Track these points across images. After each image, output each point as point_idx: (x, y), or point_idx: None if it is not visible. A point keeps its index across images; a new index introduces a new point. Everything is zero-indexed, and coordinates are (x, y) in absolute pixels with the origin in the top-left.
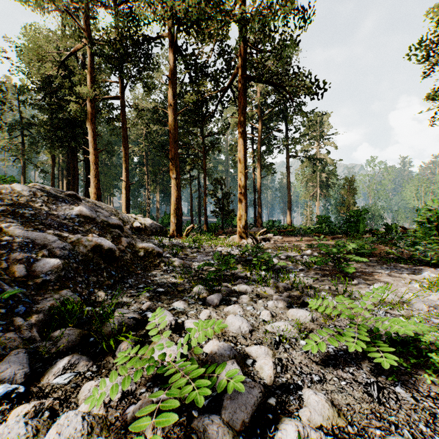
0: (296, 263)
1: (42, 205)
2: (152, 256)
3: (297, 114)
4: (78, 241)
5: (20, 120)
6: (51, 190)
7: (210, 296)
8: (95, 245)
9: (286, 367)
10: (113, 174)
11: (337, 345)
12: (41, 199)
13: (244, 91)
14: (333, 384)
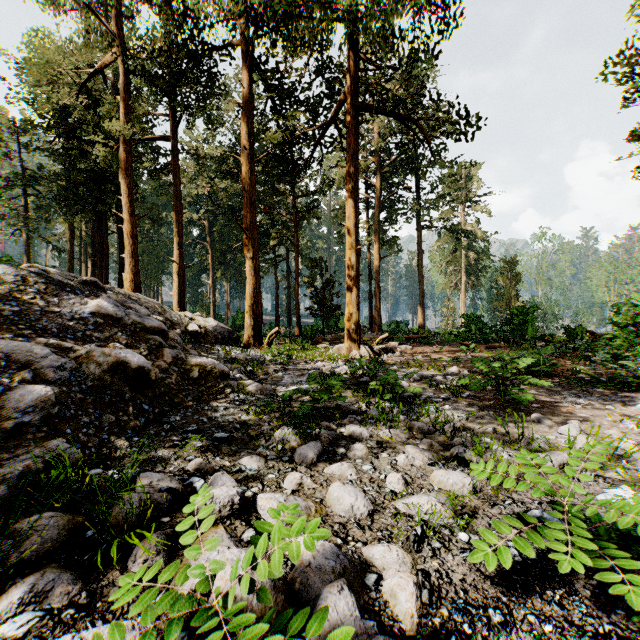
0: (437, 387)
1: (36, 297)
2: (212, 377)
3: (433, 164)
4: (88, 355)
5: (23, 172)
6: (57, 274)
7: (301, 447)
8: (114, 361)
9: (438, 590)
10: (162, 253)
11: (532, 552)
12: (35, 289)
13: (355, 127)
14: (529, 630)
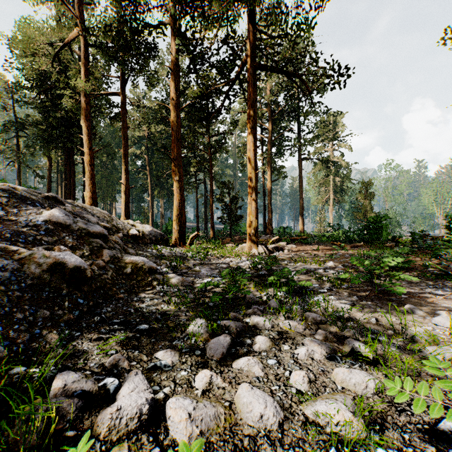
0: (320, 279)
1: None
2: (142, 272)
3: (310, 113)
4: (30, 257)
5: (15, 120)
6: (25, 191)
7: (212, 341)
8: (53, 262)
9: None
10: (115, 178)
11: None
12: None
13: (255, 82)
14: None
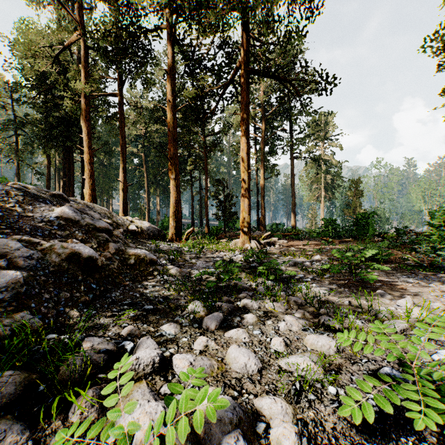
0: (306, 270)
1: (16, 206)
2: (144, 263)
3: (302, 113)
4: (50, 248)
5: (15, 119)
6: (34, 189)
7: (208, 317)
8: (70, 253)
9: (314, 437)
10: (112, 176)
11: (391, 408)
12: (15, 199)
13: (247, 86)
14: None
